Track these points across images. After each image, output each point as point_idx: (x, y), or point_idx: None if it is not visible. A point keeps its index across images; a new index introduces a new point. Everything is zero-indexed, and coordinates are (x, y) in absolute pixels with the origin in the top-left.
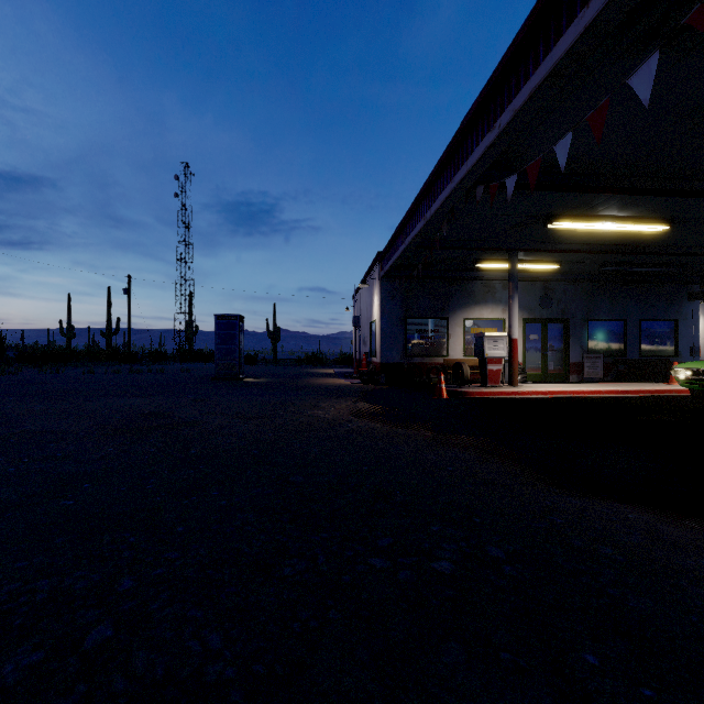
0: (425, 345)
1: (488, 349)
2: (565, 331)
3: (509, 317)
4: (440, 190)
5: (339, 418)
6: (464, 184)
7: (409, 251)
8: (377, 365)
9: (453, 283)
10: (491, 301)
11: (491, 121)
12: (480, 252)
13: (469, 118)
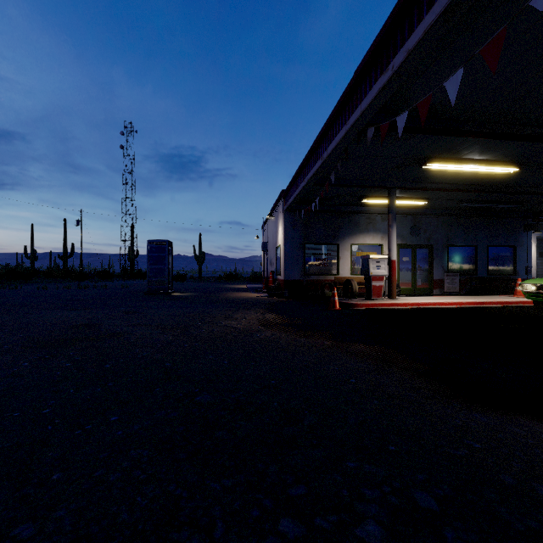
0: (320, 266)
1: (373, 268)
2: (430, 255)
3: (389, 242)
4: (336, 133)
5: (249, 328)
6: (358, 125)
7: (308, 187)
8: (281, 282)
9: (342, 215)
10: (372, 231)
11: (384, 65)
12: (365, 190)
13: (363, 65)
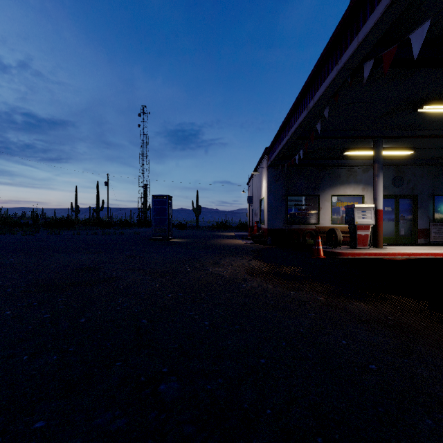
0: (301, 216)
1: (358, 217)
2: (414, 204)
3: (375, 192)
4: (324, 78)
5: (235, 276)
6: (352, 61)
7: (292, 141)
8: (265, 230)
9: (323, 169)
10: (353, 182)
11: None
12: (348, 142)
13: None
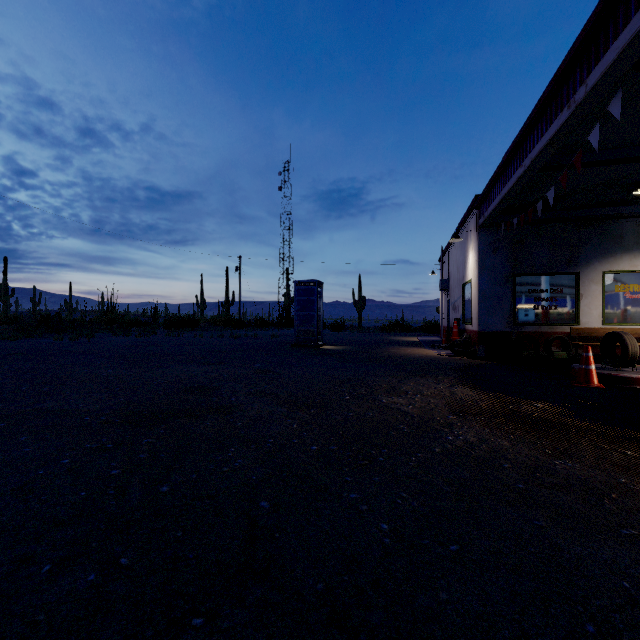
0: (541, 309)
1: None
2: None
3: None
4: (615, 32)
5: (430, 417)
6: None
7: (529, 176)
8: (473, 334)
9: (586, 225)
10: None
11: None
12: None
13: None
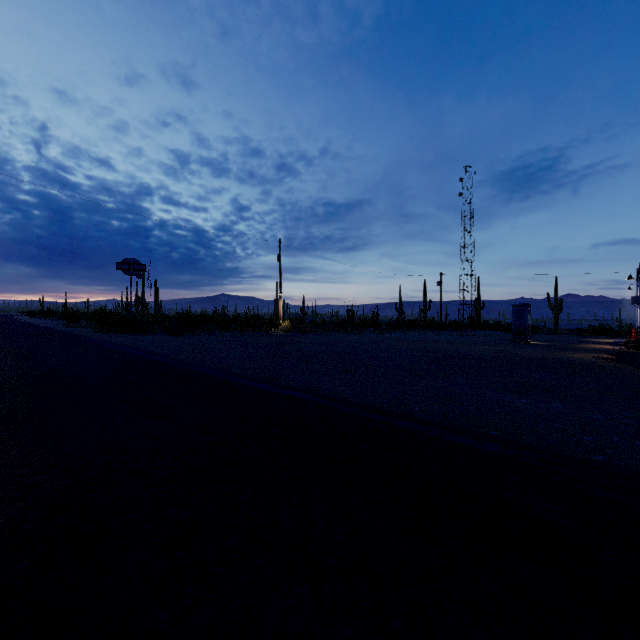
0: None
1: None
2: None
3: None
4: None
5: (583, 357)
6: None
7: None
8: None
9: None
10: None
11: None
12: None
13: None
